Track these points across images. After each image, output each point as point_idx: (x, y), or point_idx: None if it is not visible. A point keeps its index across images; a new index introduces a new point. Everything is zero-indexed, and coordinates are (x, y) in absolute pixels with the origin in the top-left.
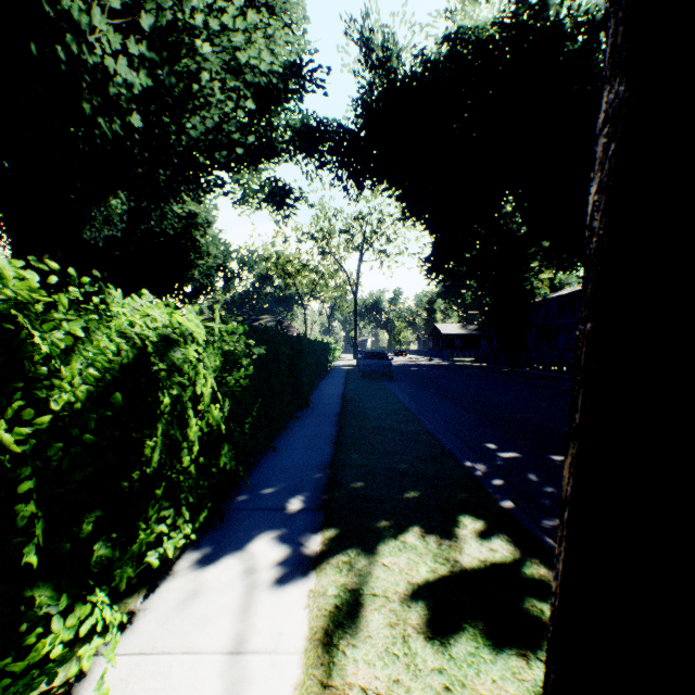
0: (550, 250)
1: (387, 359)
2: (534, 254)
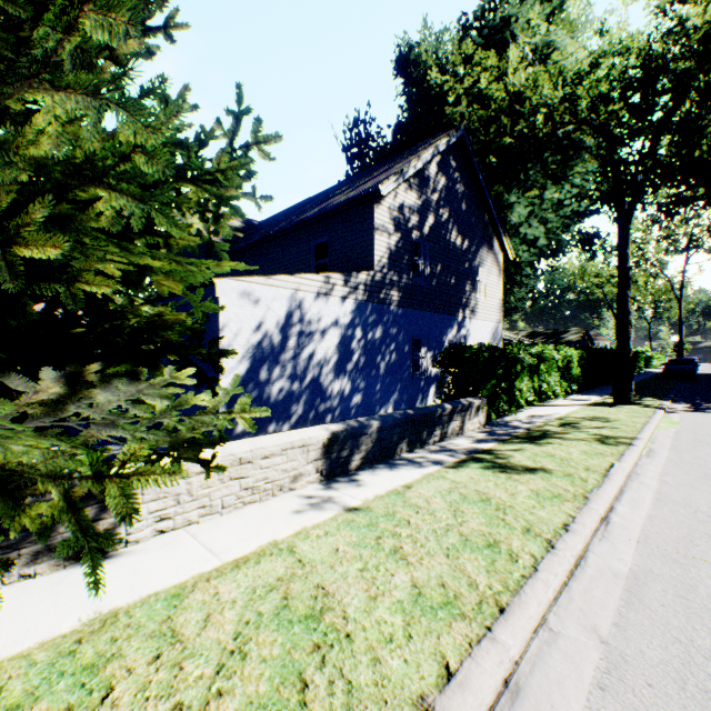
0: None
1: (690, 365)
2: None
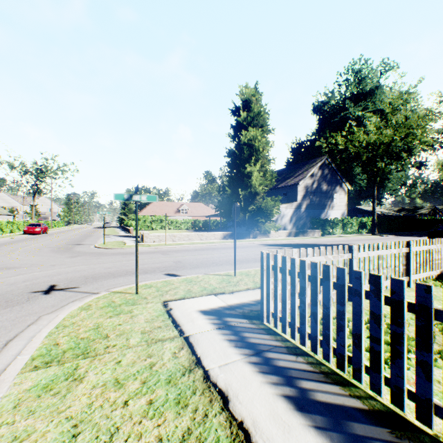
0: None
1: None
2: None
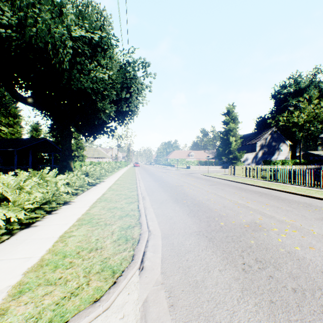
0: None
1: None
2: None
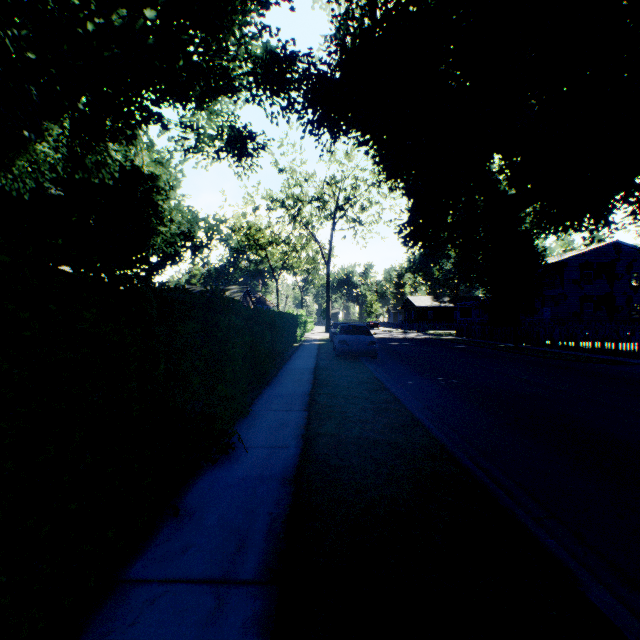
0: (543, 212)
1: (368, 335)
2: (523, 218)
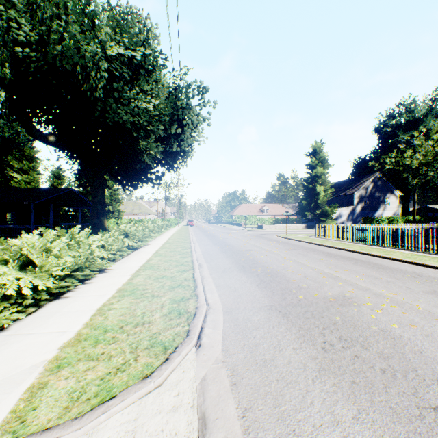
0: None
1: None
2: None
